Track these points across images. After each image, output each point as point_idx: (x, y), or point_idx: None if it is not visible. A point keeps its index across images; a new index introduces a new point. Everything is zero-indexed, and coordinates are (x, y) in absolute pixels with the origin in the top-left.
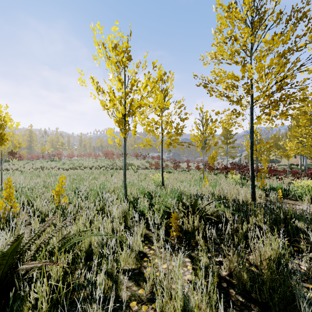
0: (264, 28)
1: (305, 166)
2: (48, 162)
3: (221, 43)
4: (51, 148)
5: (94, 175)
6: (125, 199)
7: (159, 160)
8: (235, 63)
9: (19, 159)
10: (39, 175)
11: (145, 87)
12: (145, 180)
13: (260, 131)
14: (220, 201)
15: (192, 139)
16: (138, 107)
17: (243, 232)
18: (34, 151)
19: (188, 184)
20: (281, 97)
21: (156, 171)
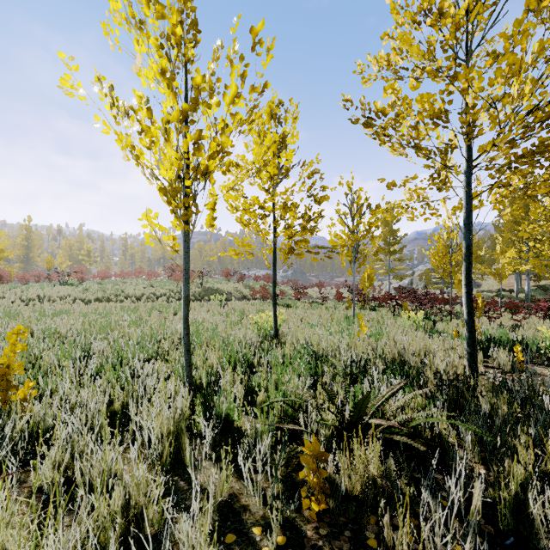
0: (492, 3)
1: (528, 294)
2: (56, 287)
3: (407, 25)
4: (67, 261)
5: (139, 314)
6: (187, 380)
7: (268, 282)
8: (435, 72)
9: (1, 281)
10: (19, 315)
11: (233, 100)
12: (239, 324)
13: (458, 228)
14: (405, 375)
15: (333, 243)
16: (216, 152)
17: (510, 496)
18: (36, 267)
19: (326, 331)
20: (541, 145)
21: (263, 304)
